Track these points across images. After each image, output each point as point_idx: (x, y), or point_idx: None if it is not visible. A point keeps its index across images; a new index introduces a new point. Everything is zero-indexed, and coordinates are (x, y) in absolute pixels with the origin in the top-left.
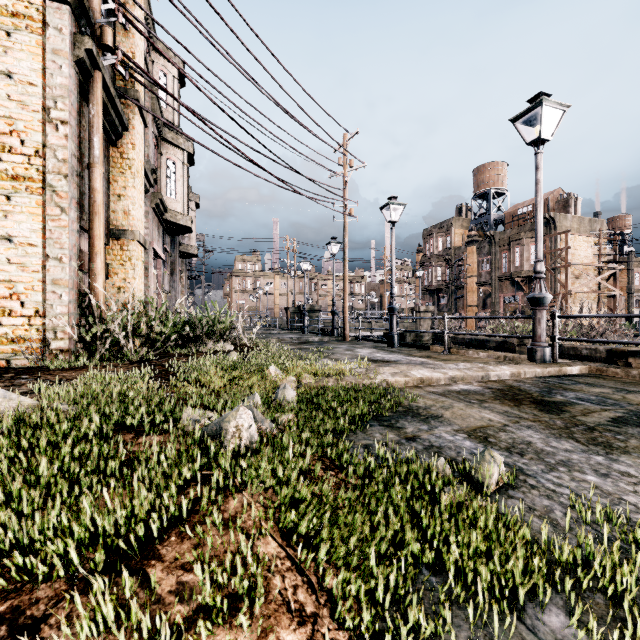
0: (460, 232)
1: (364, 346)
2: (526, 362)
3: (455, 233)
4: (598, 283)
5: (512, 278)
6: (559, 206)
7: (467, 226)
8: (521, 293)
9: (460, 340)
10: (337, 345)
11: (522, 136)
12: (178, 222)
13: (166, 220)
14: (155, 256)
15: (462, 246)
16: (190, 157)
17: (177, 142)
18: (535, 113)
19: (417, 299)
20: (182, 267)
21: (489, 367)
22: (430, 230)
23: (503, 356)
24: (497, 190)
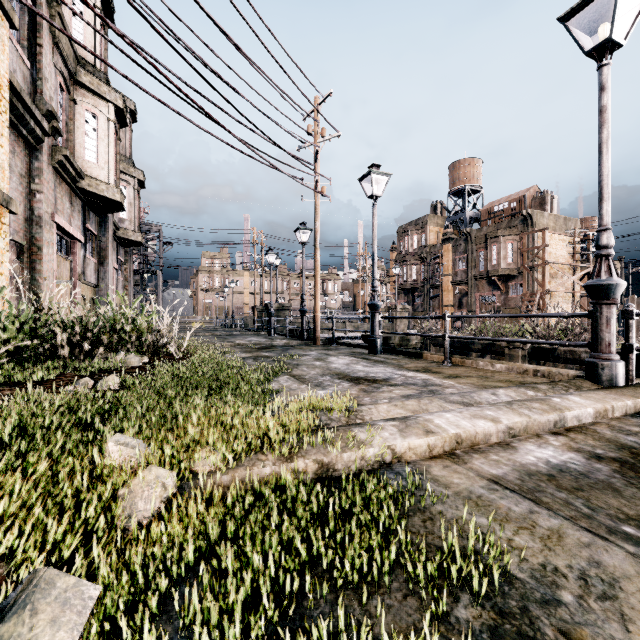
0: (435, 230)
1: (339, 352)
2: (589, 384)
3: (430, 231)
4: (573, 282)
5: (489, 277)
6: (535, 203)
7: (442, 224)
8: (498, 292)
9: (441, 342)
10: (305, 351)
11: (578, 41)
12: (100, 193)
13: (83, 189)
14: (67, 236)
15: (437, 244)
16: (120, 113)
17: (99, 89)
18: (598, 6)
19: (391, 298)
20: (125, 257)
21: (556, 400)
22: (405, 227)
23: (532, 370)
24: (472, 187)
